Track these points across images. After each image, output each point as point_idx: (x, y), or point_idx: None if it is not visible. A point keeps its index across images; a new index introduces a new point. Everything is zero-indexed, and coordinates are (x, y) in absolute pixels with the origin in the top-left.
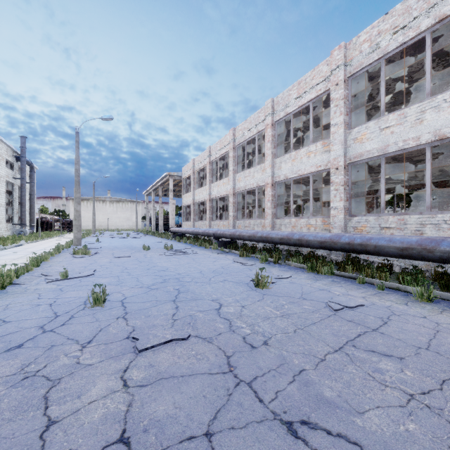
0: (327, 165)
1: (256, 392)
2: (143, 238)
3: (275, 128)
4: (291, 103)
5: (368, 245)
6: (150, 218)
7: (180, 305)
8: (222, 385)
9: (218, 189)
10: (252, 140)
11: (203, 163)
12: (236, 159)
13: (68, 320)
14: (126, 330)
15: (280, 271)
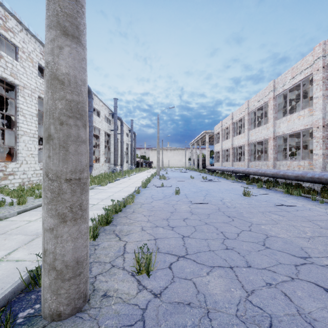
0: (312, 125)
1: (223, 212)
2: (189, 172)
3: (276, 99)
4: (287, 82)
5: (322, 178)
6: (193, 160)
7: (206, 197)
8: (215, 210)
9: (237, 141)
10: (261, 106)
11: (228, 124)
12: (250, 121)
13: (170, 196)
14: (188, 200)
15: (265, 192)
